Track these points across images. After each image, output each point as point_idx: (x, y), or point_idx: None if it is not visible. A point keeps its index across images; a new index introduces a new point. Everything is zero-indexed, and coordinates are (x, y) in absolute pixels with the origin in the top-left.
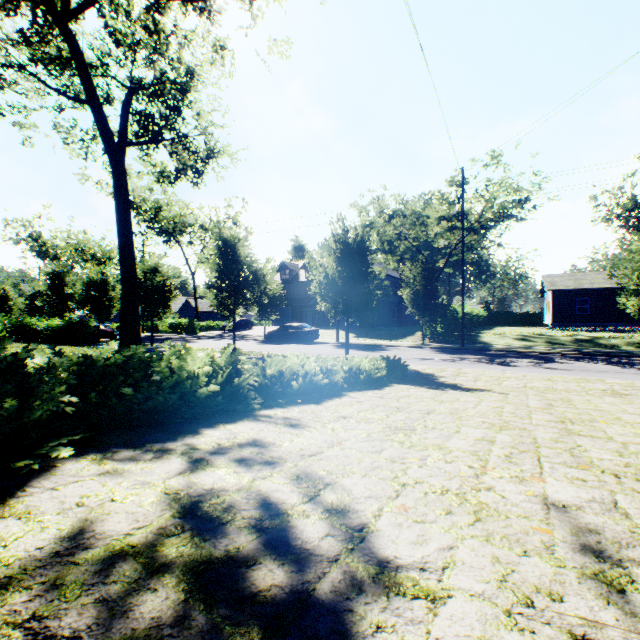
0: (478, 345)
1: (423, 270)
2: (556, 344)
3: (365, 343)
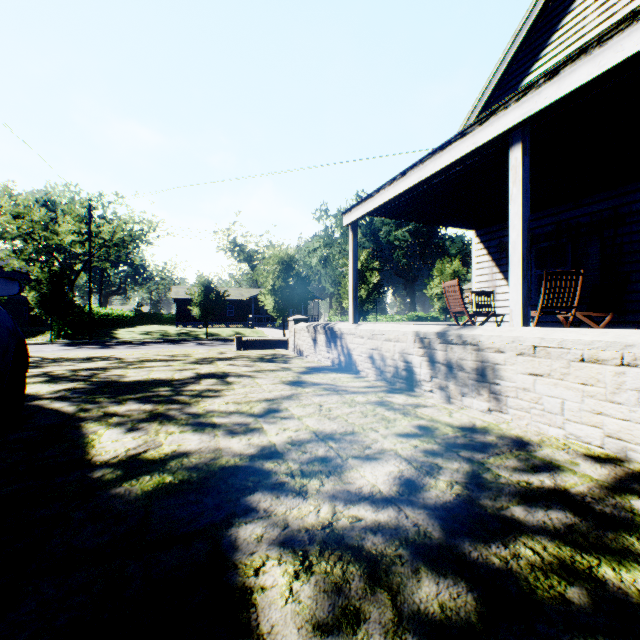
0: (107, 339)
1: (52, 276)
2: (167, 336)
3: None
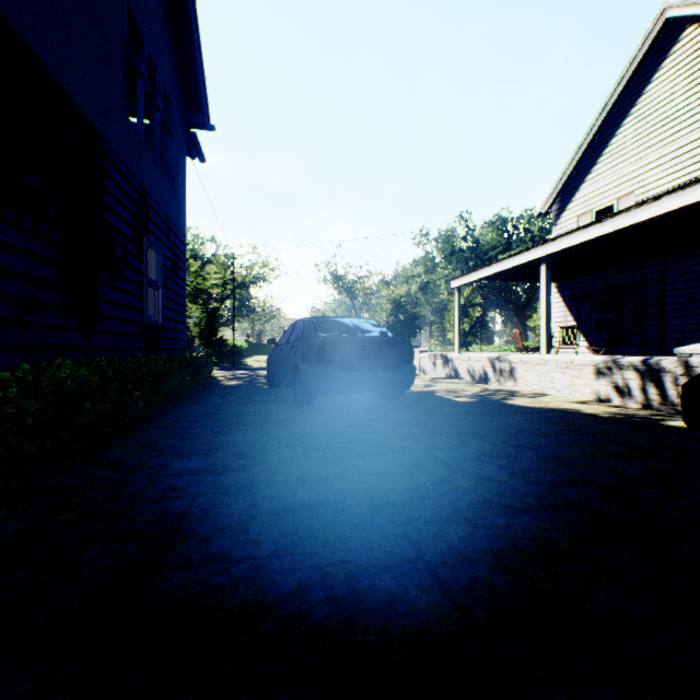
0: (244, 367)
1: (208, 316)
2: None
3: None
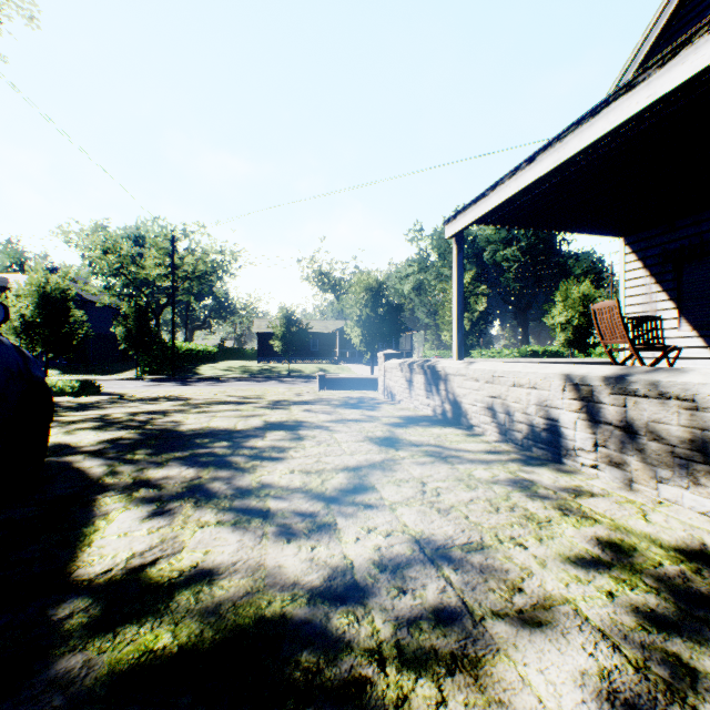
0: (190, 375)
1: (138, 311)
2: (248, 372)
3: (73, 379)
